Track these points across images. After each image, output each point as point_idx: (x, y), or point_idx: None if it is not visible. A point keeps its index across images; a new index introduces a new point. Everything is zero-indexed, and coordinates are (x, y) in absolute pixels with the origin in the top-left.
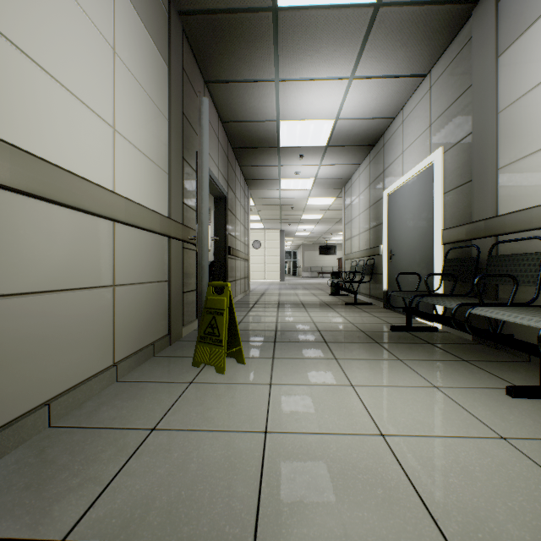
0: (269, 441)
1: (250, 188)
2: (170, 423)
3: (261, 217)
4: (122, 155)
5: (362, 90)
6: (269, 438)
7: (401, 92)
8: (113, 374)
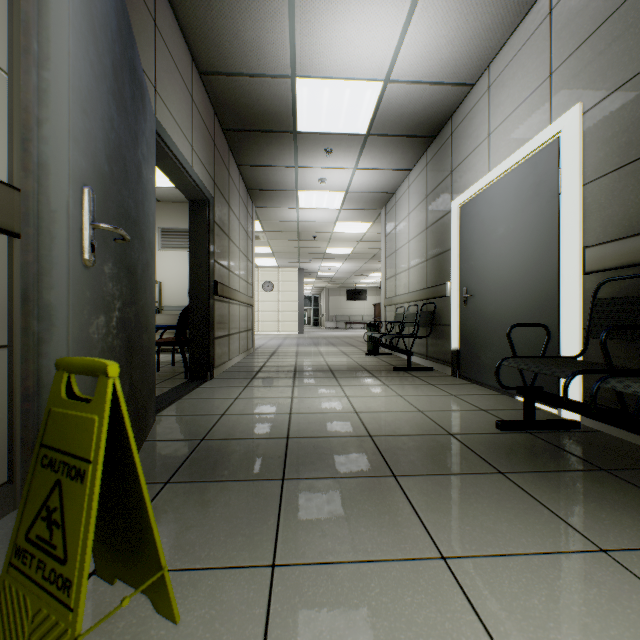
0: None
1: (256, 203)
2: None
3: (273, 250)
4: None
5: (434, 17)
6: None
7: (495, 29)
8: None
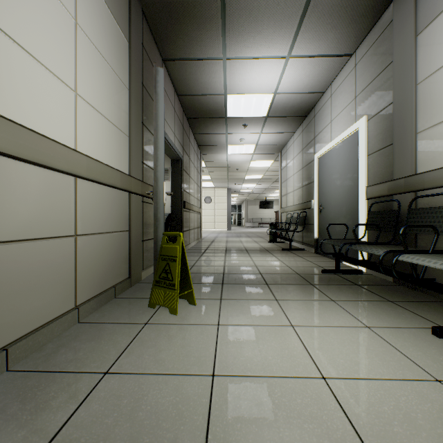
0: (216, 386)
1: (202, 152)
2: (123, 366)
3: (212, 177)
4: (85, 117)
5: (297, 67)
6: (216, 382)
7: (330, 70)
8: (75, 316)
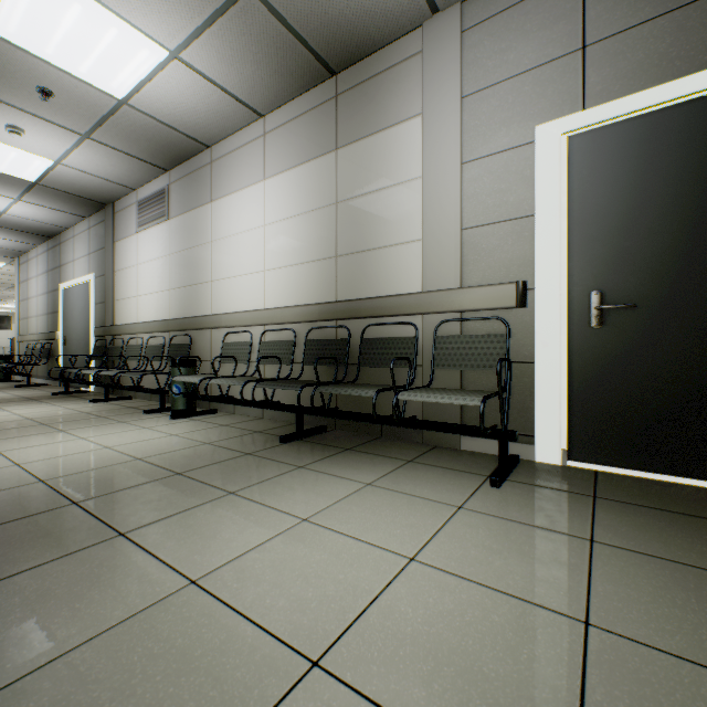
0: None
1: None
2: None
3: None
4: None
5: (31, 207)
6: None
7: (70, 219)
8: None
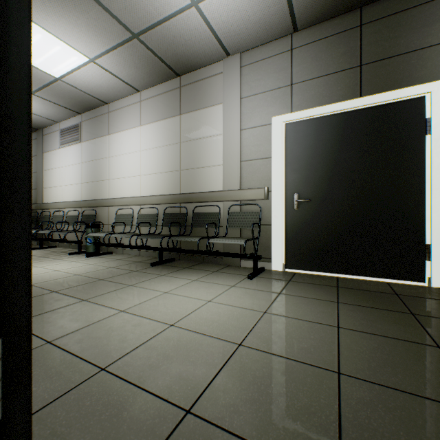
0: None
1: None
2: None
3: None
4: None
5: None
6: None
7: None
8: None
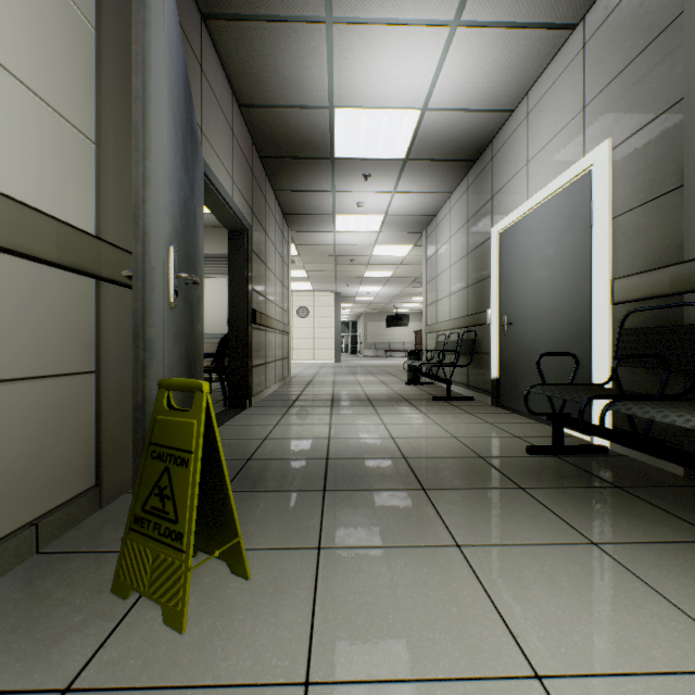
0: None
1: (291, 227)
2: None
3: (309, 274)
4: None
5: (469, 51)
6: None
7: (531, 60)
8: None
